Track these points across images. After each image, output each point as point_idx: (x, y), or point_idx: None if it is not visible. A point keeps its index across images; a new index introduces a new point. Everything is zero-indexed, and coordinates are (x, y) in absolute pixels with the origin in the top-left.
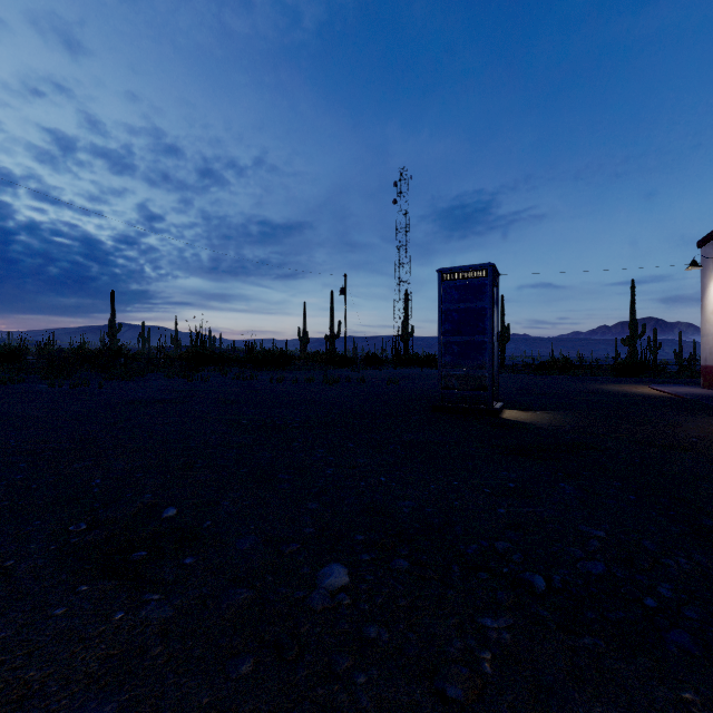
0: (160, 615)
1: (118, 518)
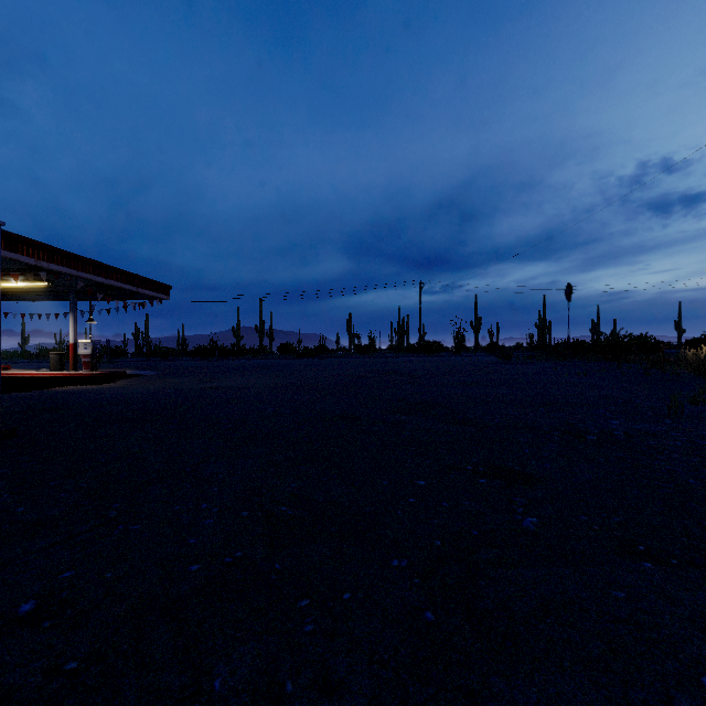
0: (196, 387)
1: (224, 388)
